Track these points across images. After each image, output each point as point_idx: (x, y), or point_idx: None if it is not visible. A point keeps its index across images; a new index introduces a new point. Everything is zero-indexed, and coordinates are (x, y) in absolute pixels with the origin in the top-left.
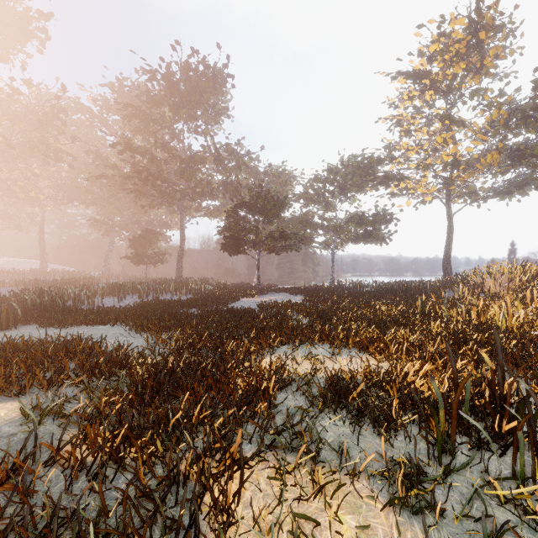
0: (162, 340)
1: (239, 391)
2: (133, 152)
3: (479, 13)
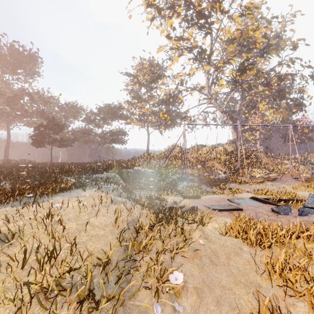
0: None
1: None
2: None
3: (151, 61)
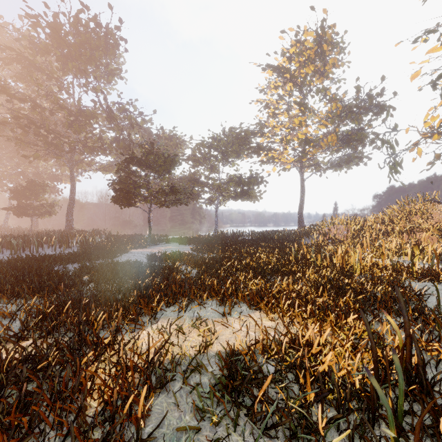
0: (8, 313)
1: (97, 401)
2: (9, 96)
3: (323, 30)
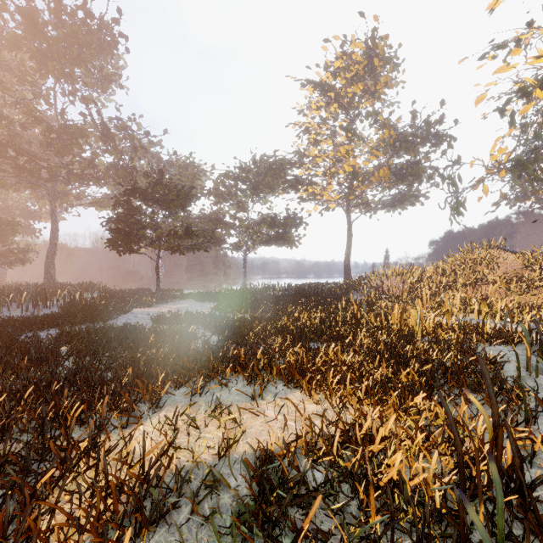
0: None
1: None
2: None
3: (374, 42)
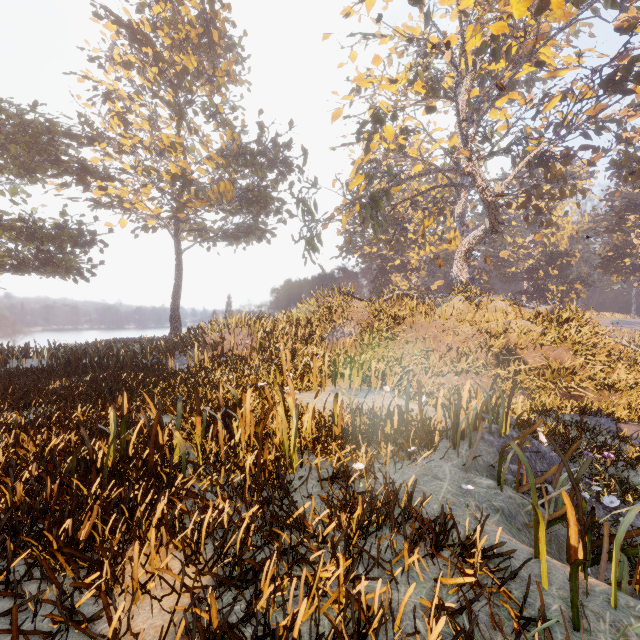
0: None
1: None
2: None
3: (213, 6)
